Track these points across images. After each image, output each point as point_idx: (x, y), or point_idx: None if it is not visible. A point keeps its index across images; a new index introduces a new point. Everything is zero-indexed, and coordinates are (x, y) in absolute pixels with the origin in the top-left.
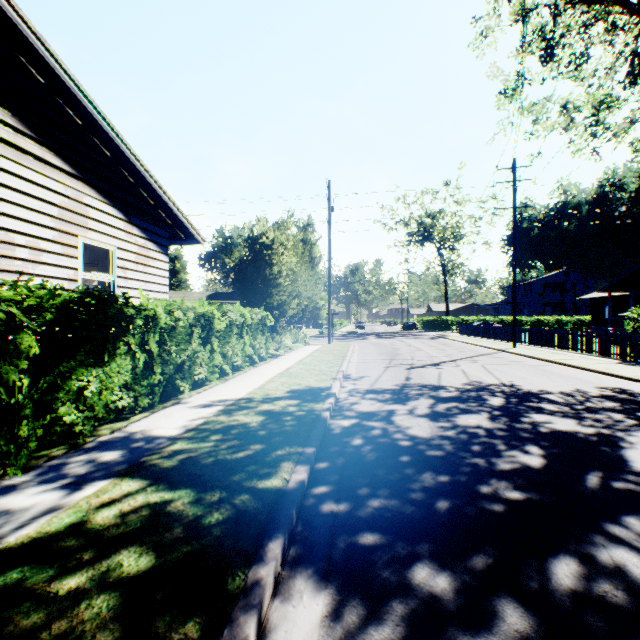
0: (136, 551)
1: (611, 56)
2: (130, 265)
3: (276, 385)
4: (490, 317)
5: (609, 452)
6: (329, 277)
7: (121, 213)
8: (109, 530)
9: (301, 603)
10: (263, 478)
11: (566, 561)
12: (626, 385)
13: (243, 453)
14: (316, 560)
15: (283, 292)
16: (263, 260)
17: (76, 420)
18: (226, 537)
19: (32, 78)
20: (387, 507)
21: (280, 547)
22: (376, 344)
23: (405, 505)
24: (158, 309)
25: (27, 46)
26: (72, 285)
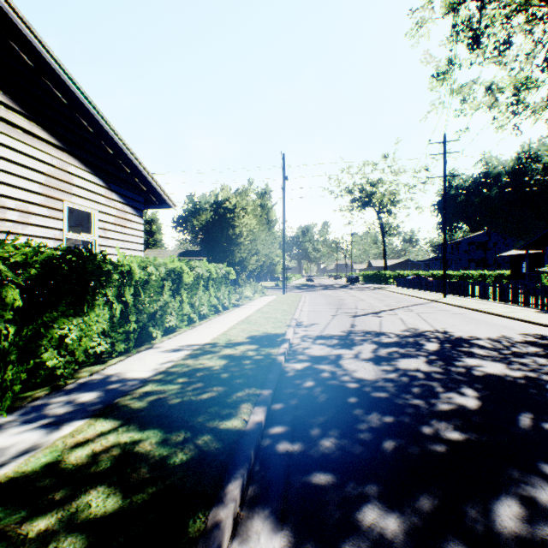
0: (104, 492)
1: (530, 43)
2: (109, 226)
3: (237, 331)
4: (422, 271)
5: (537, 394)
6: (284, 237)
7: (101, 181)
8: (81, 470)
9: (258, 545)
10: (224, 419)
11: (508, 503)
12: (546, 332)
13: (207, 395)
14: (272, 500)
15: (244, 250)
16: (226, 222)
17: (58, 364)
18: (189, 478)
19: (21, 61)
20: (338, 447)
21: (239, 488)
22: (324, 295)
23: (354, 445)
24: (133, 265)
25: (16, 32)
26: (57, 244)
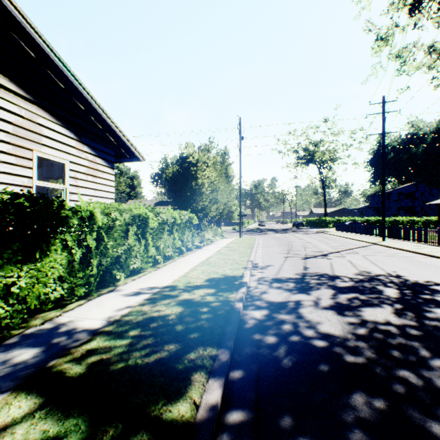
0: None
1: None
2: (81, 176)
3: (197, 273)
4: (358, 218)
5: None
6: (240, 188)
7: (73, 133)
8: None
9: None
10: (169, 400)
11: None
12: None
13: (155, 356)
14: None
15: (205, 199)
16: (190, 174)
17: (2, 315)
18: None
19: None
20: None
21: None
22: (275, 238)
23: None
24: (95, 210)
25: None
26: (26, 191)
